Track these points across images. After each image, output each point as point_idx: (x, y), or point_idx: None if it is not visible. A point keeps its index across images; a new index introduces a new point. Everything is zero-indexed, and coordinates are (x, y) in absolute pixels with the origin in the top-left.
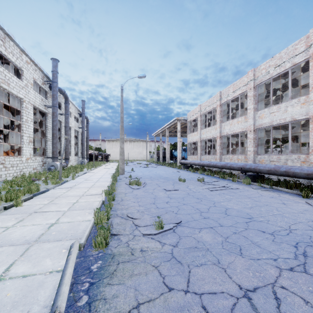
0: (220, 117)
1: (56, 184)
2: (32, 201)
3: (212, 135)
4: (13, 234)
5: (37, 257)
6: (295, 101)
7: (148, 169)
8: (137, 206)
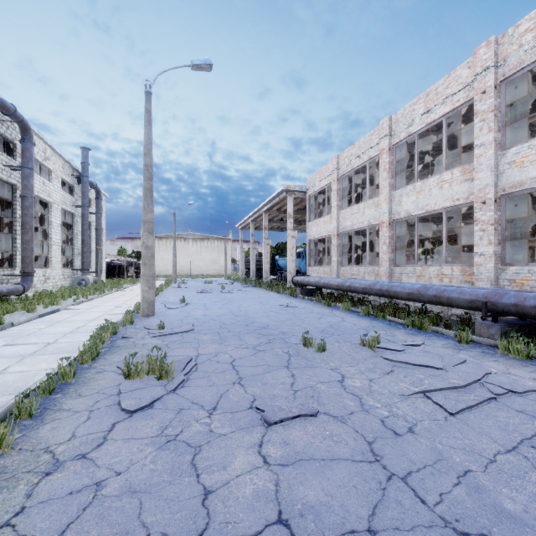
0: (389, 177)
1: None
2: None
3: (366, 220)
4: None
5: None
6: None
7: (223, 297)
8: None
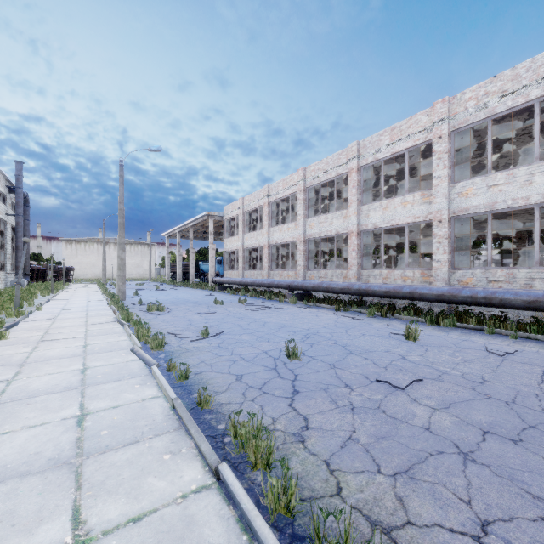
0: (268, 220)
1: (23, 316)
2: (13, 335)
3: (258, 242)
4: (49, 354)
5: (103, 359)
6: (339, 214)
7: (162, 292)
8: (172, 327)
